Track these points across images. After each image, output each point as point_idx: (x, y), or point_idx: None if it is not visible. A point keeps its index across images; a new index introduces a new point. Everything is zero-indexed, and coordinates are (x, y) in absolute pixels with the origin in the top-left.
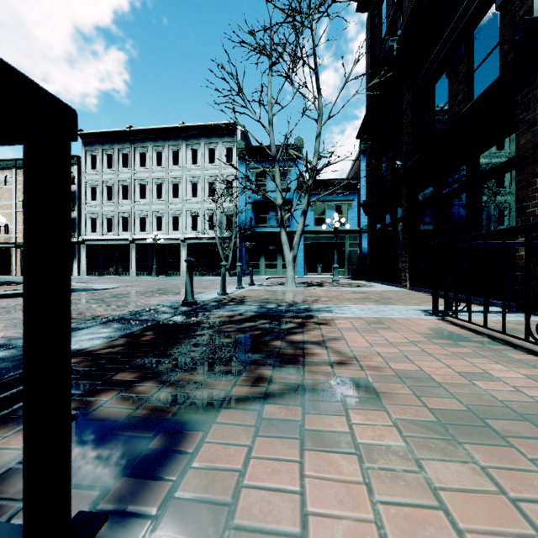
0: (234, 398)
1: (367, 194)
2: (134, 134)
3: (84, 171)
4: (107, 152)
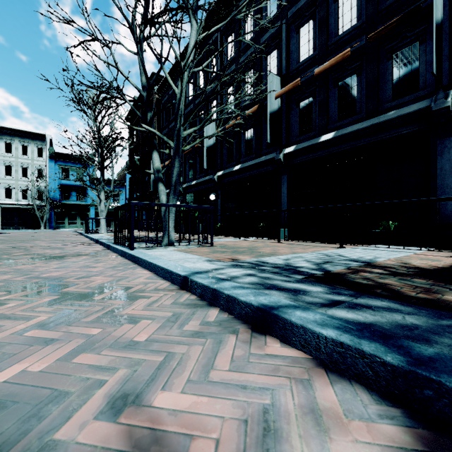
0: None
1: (129, 196)
2: None
3: None
4: None
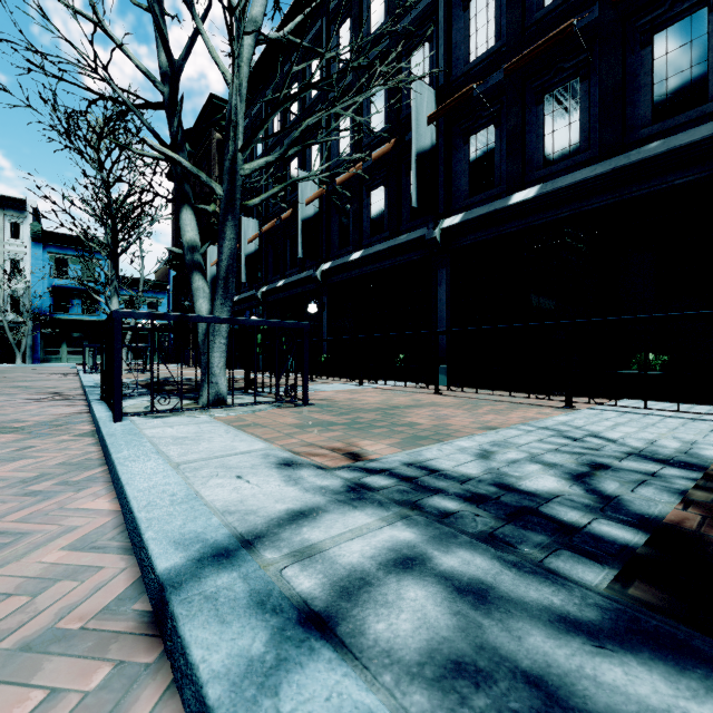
0: None
1: (173, 306)
2: None
3: None
4: None
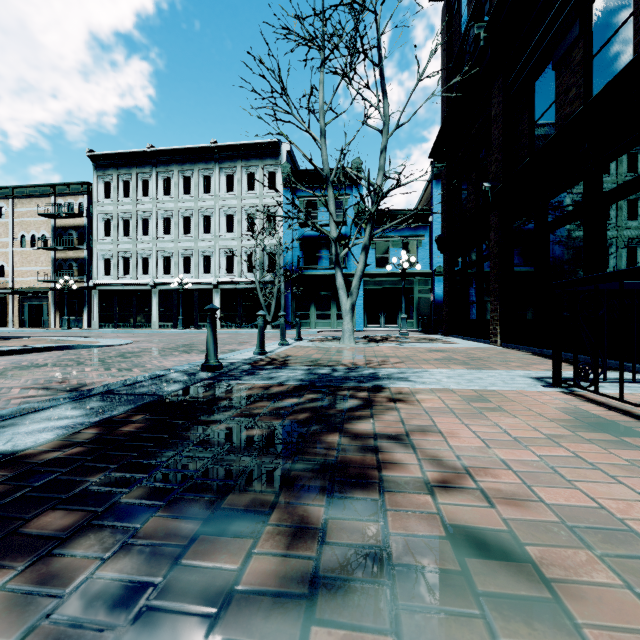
0: (247, 594)
1: (443, 227)
2: (156, 156)
3: (95, 201)
4: (123, 178)
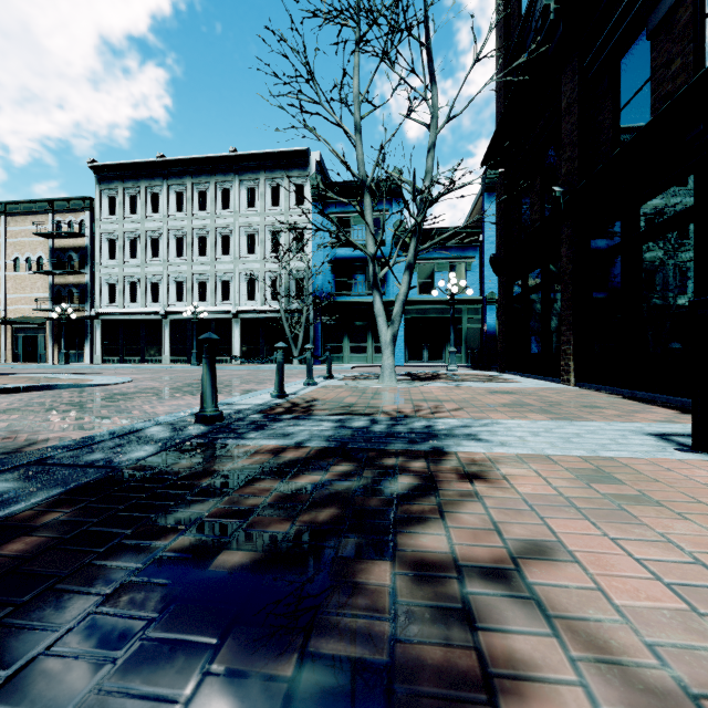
0: None
1: (499, 245)
2: (167, 167)
3: (98, 219)
4: (130, 192)
